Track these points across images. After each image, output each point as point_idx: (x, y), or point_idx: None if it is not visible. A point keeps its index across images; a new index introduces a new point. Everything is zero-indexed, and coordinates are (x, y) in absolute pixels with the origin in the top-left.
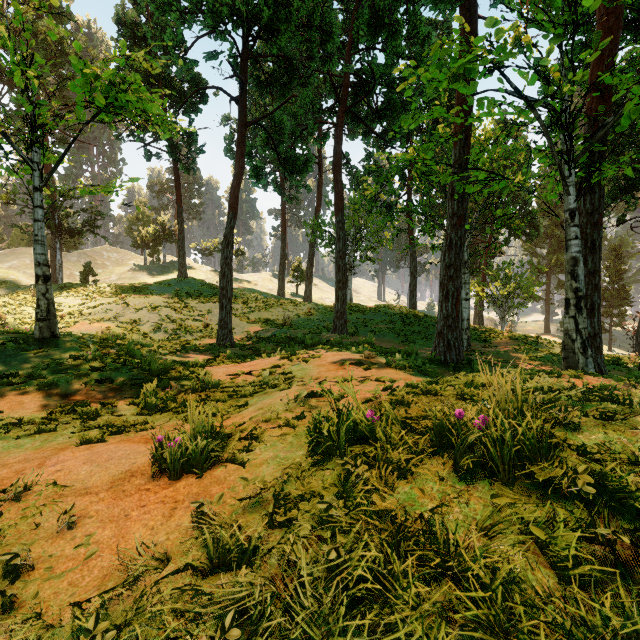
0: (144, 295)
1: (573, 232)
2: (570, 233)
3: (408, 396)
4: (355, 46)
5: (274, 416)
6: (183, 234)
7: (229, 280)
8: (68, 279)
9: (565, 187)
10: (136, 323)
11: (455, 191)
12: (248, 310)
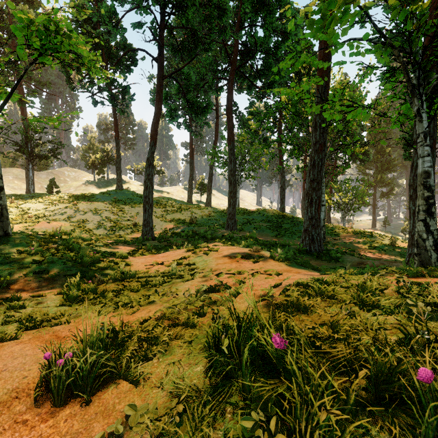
0: (90, 202)
1: (425, 150)
2: (423, 151)
3: (303, 299)
4: (242, 24)
5: (176, 312)
6: (120, 158)
7: (150, 191)
8: (39, 190)
9: (418, 114)
10: (84, 222)
11: (317, 125)
12: (166, 212)
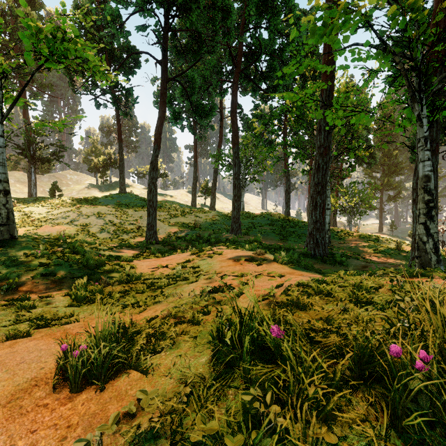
0: (94, 205)
1: (426, 155)
2: (423, 156)
3: (302, 298)
4: (246, 26)
5: (182, 311)
6: (123, 162)
7: (154, 194)
8: (41, 194)
9: (419, 119)
10: (87, 226)
11: (322, 128)
12: (169, 216)
